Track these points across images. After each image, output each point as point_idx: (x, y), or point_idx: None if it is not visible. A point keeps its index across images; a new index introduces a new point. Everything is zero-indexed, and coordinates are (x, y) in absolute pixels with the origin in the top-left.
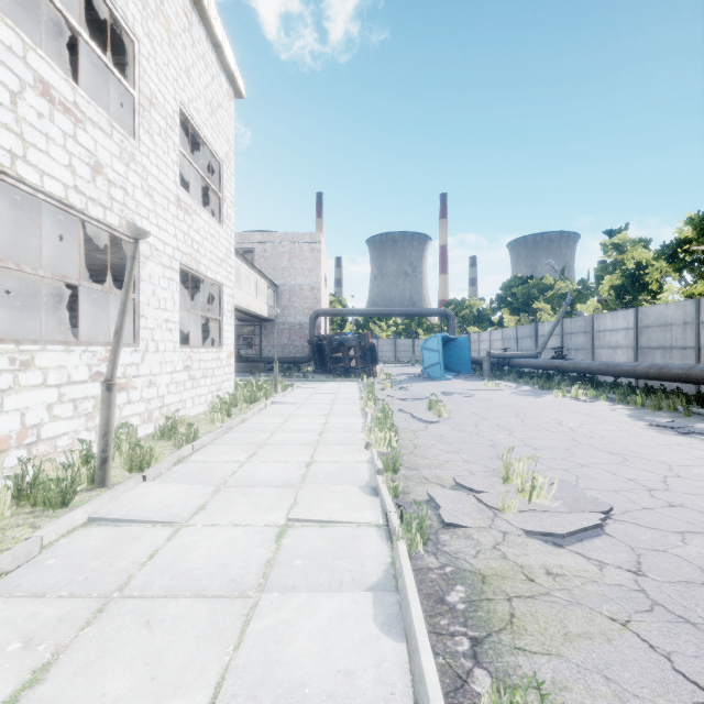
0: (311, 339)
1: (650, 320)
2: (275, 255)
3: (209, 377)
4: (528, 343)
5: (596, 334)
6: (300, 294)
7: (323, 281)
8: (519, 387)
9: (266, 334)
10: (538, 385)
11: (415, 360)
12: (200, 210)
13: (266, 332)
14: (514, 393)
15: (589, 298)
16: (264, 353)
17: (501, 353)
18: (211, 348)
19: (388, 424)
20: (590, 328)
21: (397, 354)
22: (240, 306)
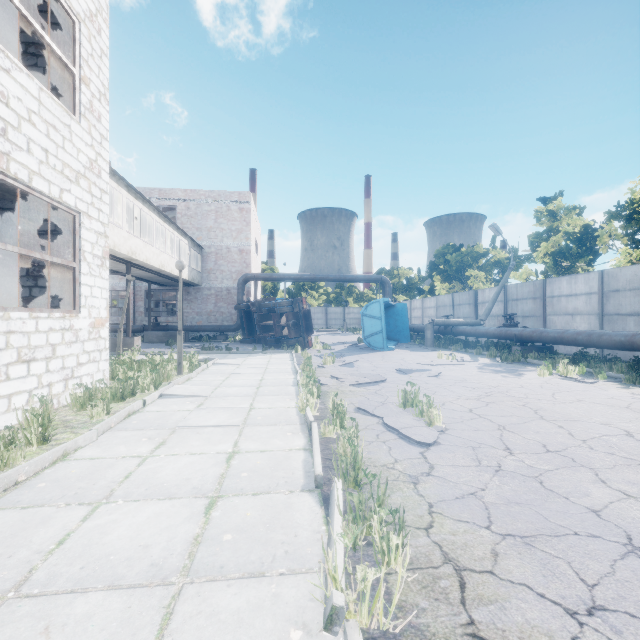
0: (238, 305)
1: (620, 283)
2: (200, 214)
3: (40, 361)
4: (466, 310)
5: (549, 300)
6: (228, 257)
7: (254, 244)
8: (478, 360)
9: (190, 300)
10: (501, 357)
11: (346, 327)
12: (11, 64)
13: (190, 298)
14: (482, 368)
15: (520, 266)
16: (187, 321)
17: (444, 321)
18: (49, 311)
19: (382, 507)
20: (540, 293)
21: (328, 322)
22: (149, 264)
